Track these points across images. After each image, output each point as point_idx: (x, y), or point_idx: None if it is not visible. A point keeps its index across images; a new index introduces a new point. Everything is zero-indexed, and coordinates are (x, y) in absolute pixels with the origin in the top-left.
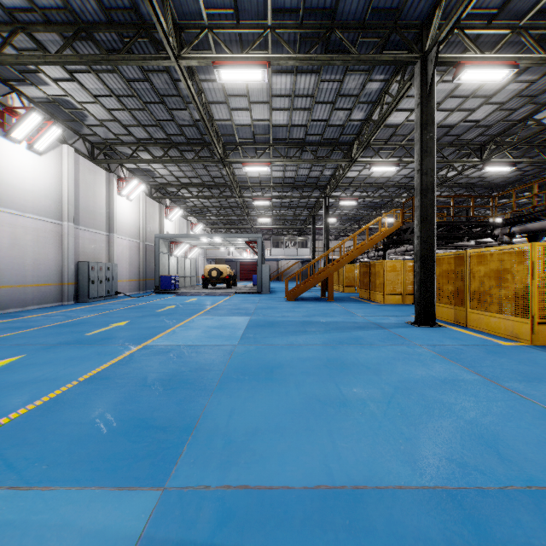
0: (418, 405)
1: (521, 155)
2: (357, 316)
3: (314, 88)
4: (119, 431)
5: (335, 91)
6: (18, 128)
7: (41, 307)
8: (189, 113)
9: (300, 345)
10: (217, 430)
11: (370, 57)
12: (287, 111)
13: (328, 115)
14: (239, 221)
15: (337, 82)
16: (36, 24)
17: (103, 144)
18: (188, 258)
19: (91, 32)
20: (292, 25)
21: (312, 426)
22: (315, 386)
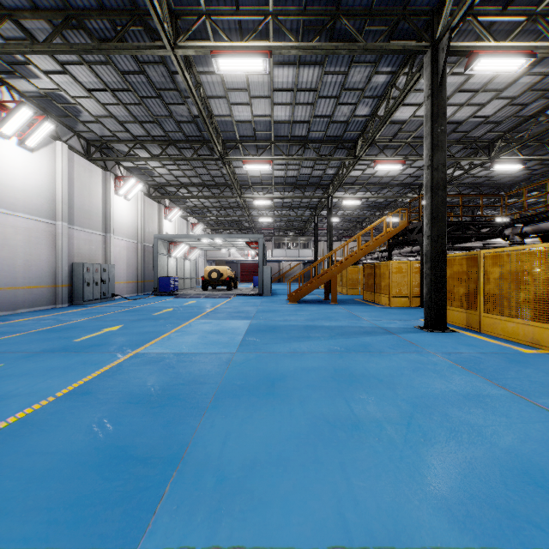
0: (442, 428)
1: (531, 153)
2: (363, 319)
3: (317, 81)
4: (91, 463)
5: (340, 85)
6: (7, 123)
7: (33, 310)
8: (188, 109)
9: (304, 352)
10: (207, 462)
11: (378, 46)
12: (289, 106)
13: (331, 111)
14: (240, 222)
15: (341, 75)
16: (23, 11)
17: (99, 141)
18: (188, 260)
19: (82, 20)
20: (294, 11)
21: (321, 457)
22: (322, 402)
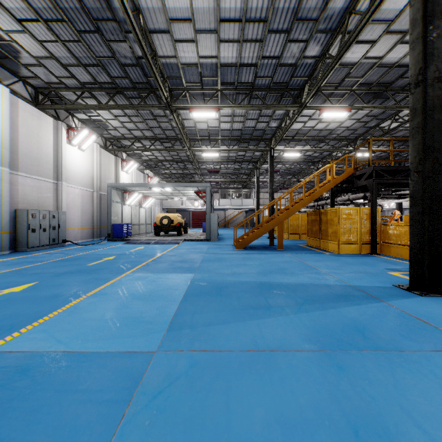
0: None
1: None
2: (323, 273)
3: (268, 8)
4: None
5: (292, 14)
6: None
7: None
8: (130, 47)
9: (271, 351)
10: None
11: None
12: (236, 44)
13: (280, 50)
14: (191, 175)
15: None
16: None
17: (47, 89)
18: (143, 208)
19: None
20: None
21: None
22: None
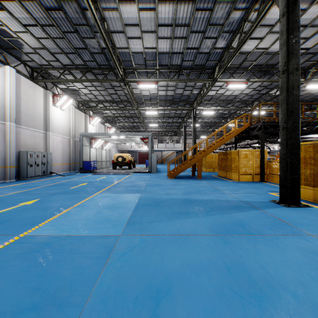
0: None
1: None
2: (226, 193)
3: (190, 17)
4: None
5: (206, 21)
6: None
7: None
8: (97, 42)
9: (187, 235)
10: None
11: None
12: (169, 40)
13: (199, 44)
14: (137, 126)
15: (208, 11)
16: None
17: (40, 69)
18: (104, 149)
19: None
20: None
21: None
22: None
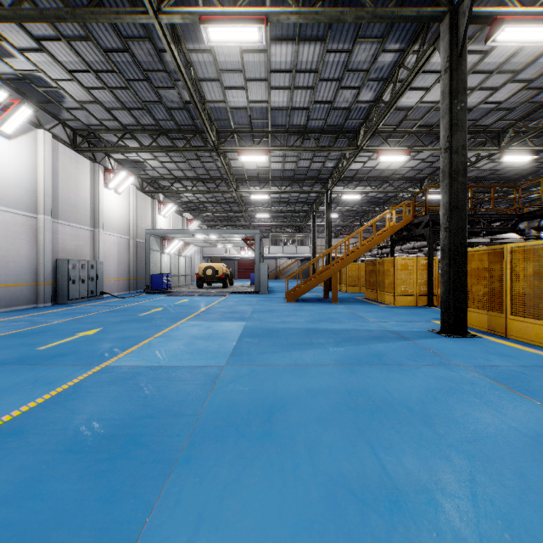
0: (529, 506)
1: (542, 143)
2: (370, 321)
3: (318, 61)
4: None
5: (342, 65)
6: None
7: (11, 310)
8: (178, 93)
9: (307, 365)
10: None
11: (388, 12)
12: (287, 90)
13: (332, 96)
14: (236, 218)
15: (345, 53)
16: None
17: (86, 131)
18: (183, 256)
19: None
20: None
21: None
22: (338, 451)
